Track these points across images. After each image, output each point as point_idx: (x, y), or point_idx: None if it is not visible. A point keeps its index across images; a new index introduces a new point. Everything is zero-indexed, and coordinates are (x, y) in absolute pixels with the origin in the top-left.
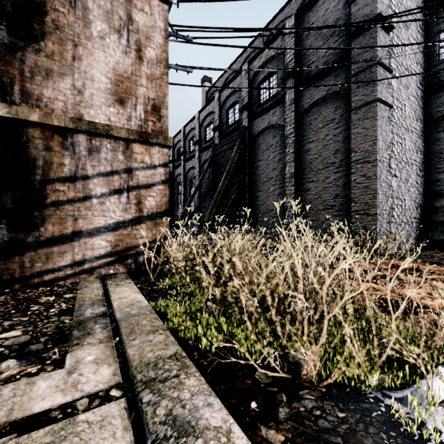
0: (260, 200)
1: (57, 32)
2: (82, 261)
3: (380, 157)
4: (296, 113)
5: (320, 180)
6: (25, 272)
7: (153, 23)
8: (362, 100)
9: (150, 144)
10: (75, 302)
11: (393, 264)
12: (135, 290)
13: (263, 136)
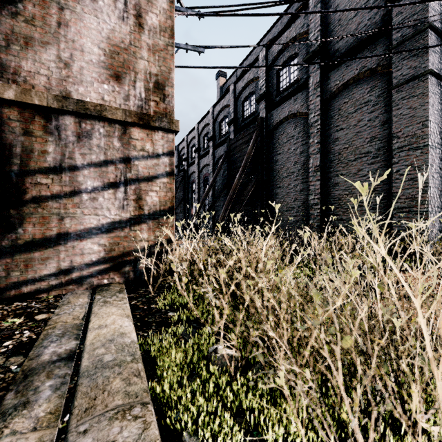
0: (279, 198)
1: None
2: (70, 269)
3: (432, 142)
4: (322, 98)
5: (351, 172)
6: None
7: None
8: (407, 74)
9: (152, 129)
10: (43, 329)
11: None
12: (125, 311)
13: (283, 127)
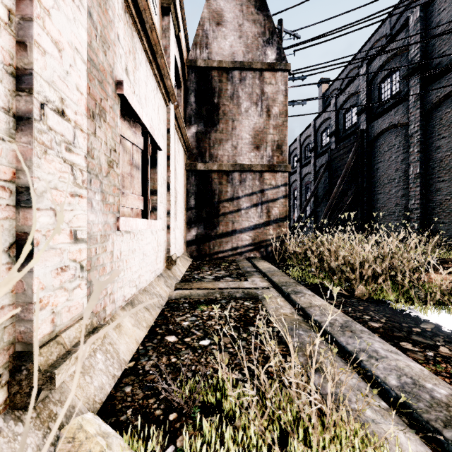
0: (380, 203)
1: (224, 117)
2: (236, 247)
3: None
4: (422, 109)
5: None
6: (210, 251)
7: (277, 89)
8: None
9: (275, 172)
10: (239, 266)
11: None
12: (269, 264)
13: (384, 136)
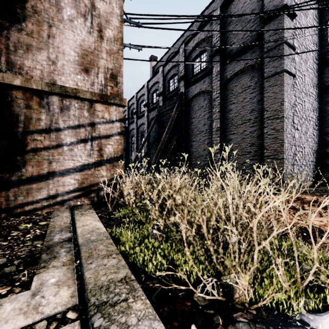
0: (193, 148)
1: (36, 15)
2: (56, 195)
3: (286, 114)
4: (221, 82)
5: (239, 132)
6: (10, 204)
7: (111, 10)
8: (272, 71)
9: (109, 104)
10: (47, 229)
11: (297, 197)
12: (96, 218)
13: (196, 99)
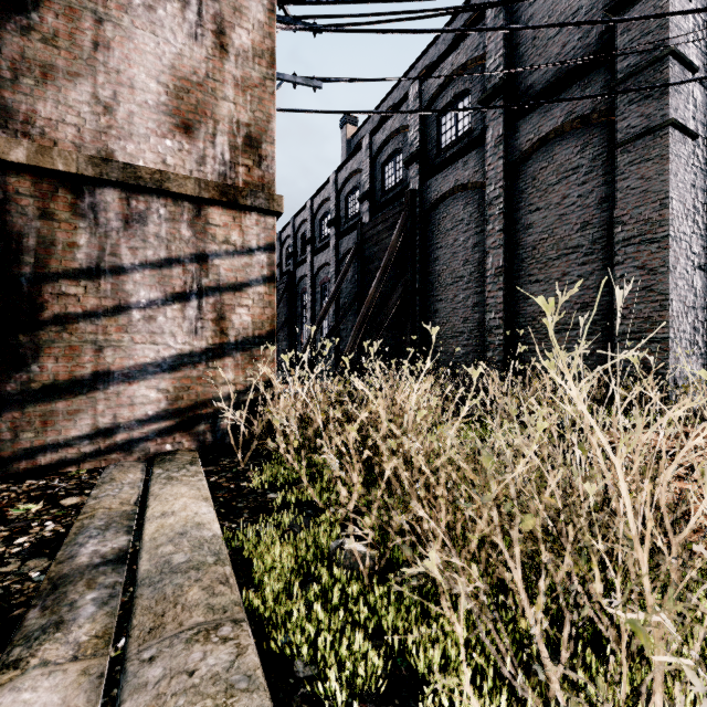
0: (441, 317)
1: None
2: (113, 427)
3: (675, 231)
4: (507, 161)
5: (551, 278)
6: (1, 451)
7: None
8: (638, 126)
9: (242, 209)
10: (75, 520)
11: None
12: (201, 492)
13: (447, 205)
